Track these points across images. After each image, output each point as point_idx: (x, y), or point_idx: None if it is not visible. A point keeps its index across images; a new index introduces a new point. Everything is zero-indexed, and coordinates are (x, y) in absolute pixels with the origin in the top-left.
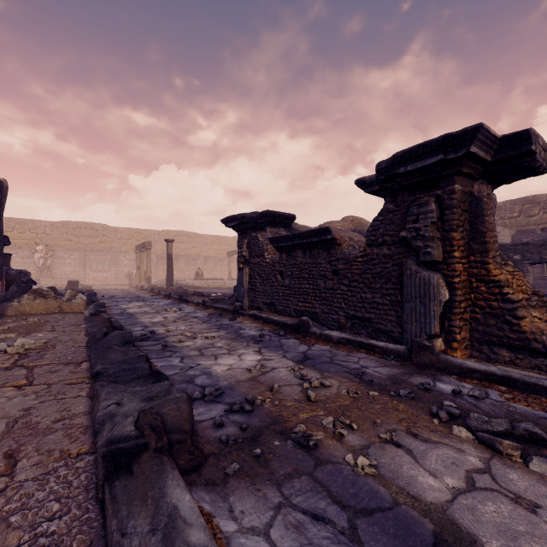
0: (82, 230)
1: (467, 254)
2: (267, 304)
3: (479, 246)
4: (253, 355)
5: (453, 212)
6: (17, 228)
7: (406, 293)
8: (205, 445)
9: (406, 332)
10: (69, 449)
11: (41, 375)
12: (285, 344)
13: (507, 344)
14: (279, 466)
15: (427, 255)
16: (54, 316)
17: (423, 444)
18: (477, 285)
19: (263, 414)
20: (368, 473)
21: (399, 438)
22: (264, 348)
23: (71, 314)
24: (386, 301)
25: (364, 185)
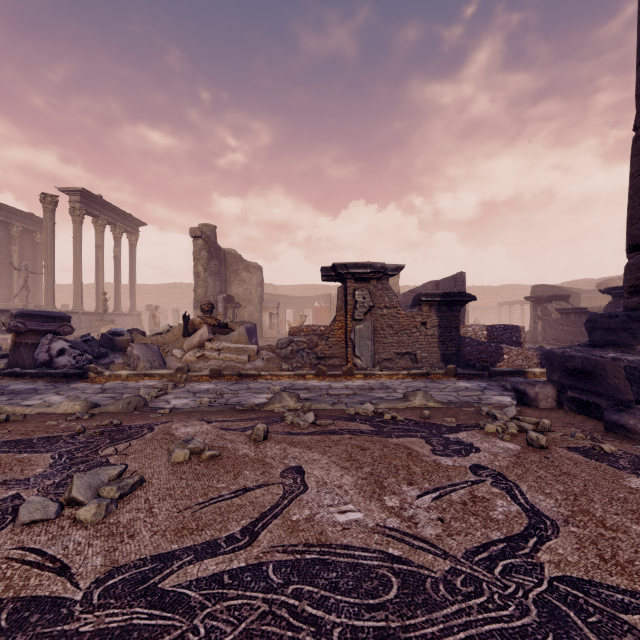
0: None
1: None
2: (553, 339)
3: None
4: None
5: None
6: None
7: None
8: None
9: None
10: None
11: None
12: None
13: None
14: None
15: None
16: None
17: None
18: None
19: None
20: None
21: None
22: None
23: None
24: None
25: (602, 292)
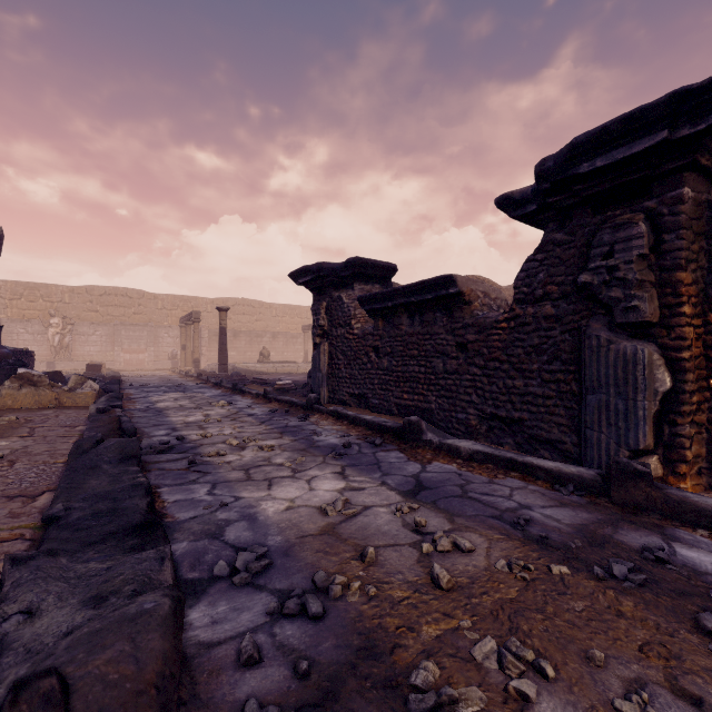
0: (111, 297)
1: (701, 310)
2: (356, 396)
3: None
4: (331, 481)
5: (680, 236)
6: (26, 295)
7: (589, 378)
8: None
9: (589, 445)
10: None
11: None
12: (384, 461)
13: None
14: None
15: (631, 313)
16: (44, 413)
17: None
18: None
19: (346, 622)
20: None
21: (662, 709)
22: (350, 467)
23: (71, 410)
24: (550, 391)
25: (511, 206)
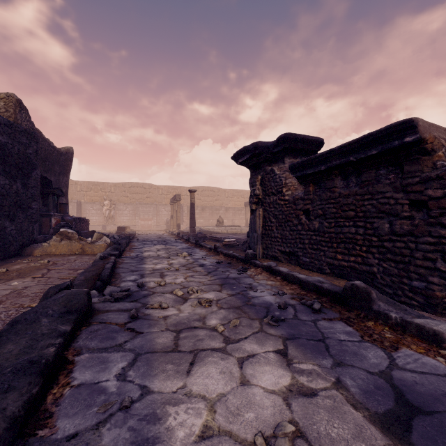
0: (135, 188)
1: None
2: (286, 254)
3: None
4: (269, 368)
5: None
6: (93, 189)
7: None
8: None
9: None
10: None
11: None
12: (330, 336)
13: None
14: None
15: None
16: (69, 258)
17: None
18: None
19: None
20: None
21: None
22: (289, 341)
23: (87, 256)
24: None
25: None
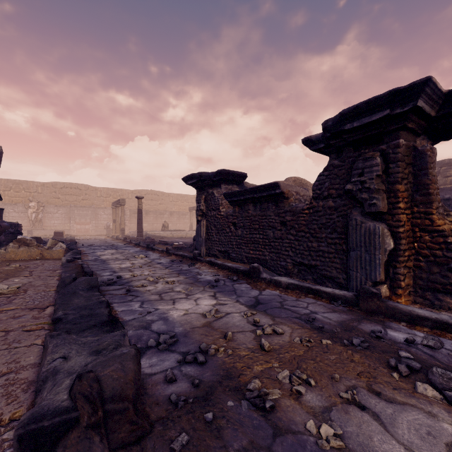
0: (68, 189)
1: (410, 205)
2: (222, 252)
3: (422, 198)
4: (208, 300)
5: (398, 165)
6: (14, 188)
7: (351, 242)
8: (153, 407)
9: (351, 279)
10: (3, 413)
11: (3, 321)
12: (238, 289)
13: (451, 291)
14: (233, 436)
15: (372, 207)
16: (35, 262)
17: (389, 406)
18: (420, 234)
19: (217, 365)
20: (334, 446)
21: (361, 397)
22: (219, 292)
23: (50, 261)
24: (331, 249)
25: (310, 144)
